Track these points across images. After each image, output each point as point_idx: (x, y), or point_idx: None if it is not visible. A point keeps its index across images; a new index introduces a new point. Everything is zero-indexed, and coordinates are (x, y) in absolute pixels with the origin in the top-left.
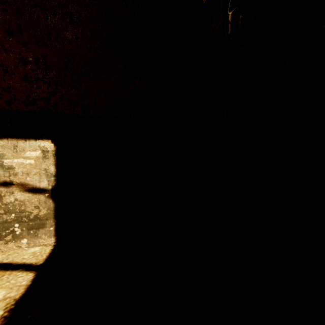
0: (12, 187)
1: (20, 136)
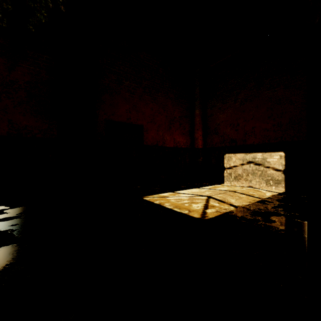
0: (269, 168)
1: (272, 151)
